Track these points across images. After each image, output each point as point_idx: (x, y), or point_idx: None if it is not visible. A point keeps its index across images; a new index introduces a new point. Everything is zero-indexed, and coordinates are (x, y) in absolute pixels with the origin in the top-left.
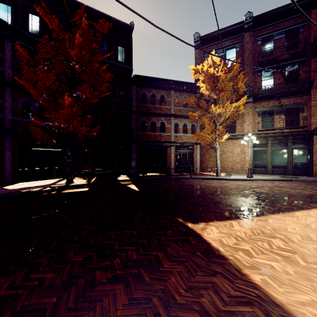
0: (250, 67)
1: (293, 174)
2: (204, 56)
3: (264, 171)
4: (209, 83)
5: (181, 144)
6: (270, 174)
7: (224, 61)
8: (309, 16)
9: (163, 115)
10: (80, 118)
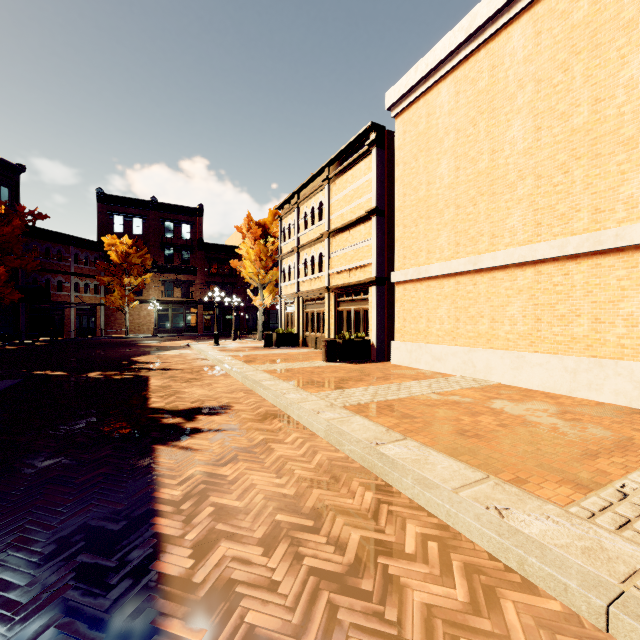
0: (155, 242)
1: (187, 332)
2: (109, 214)
3: (167, 331)
4: (121, 256)
5: (83, 305)
6: (171, 333)
7: (131, 227)
8: (196, 219)
9: (61, 272)
10: (4, 284)
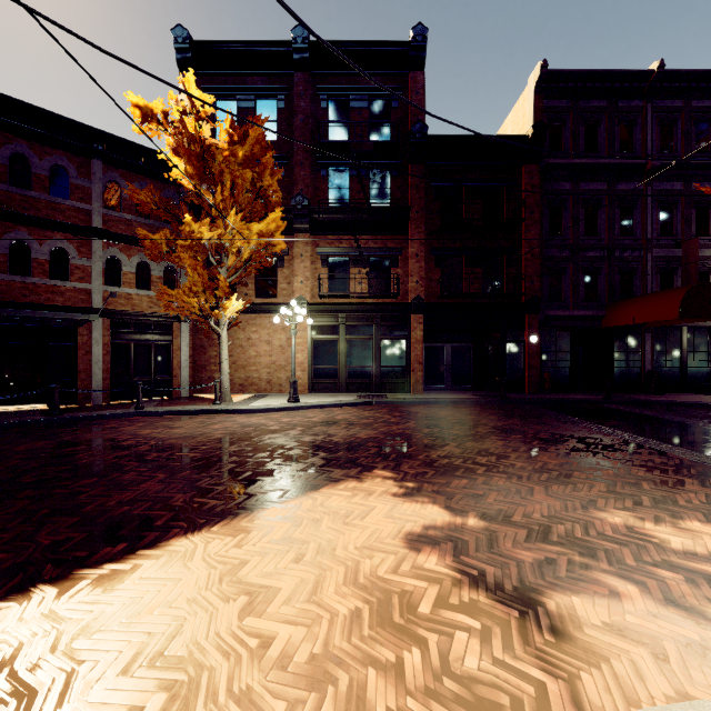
0: (306, 153)
1: (381, 390)
2: None
3: (333, 386)
4: (191, 159)
5: (131, 318)
6: (343, 390)
7: None
8: (406, 81)
9: (63, 226)
10: None
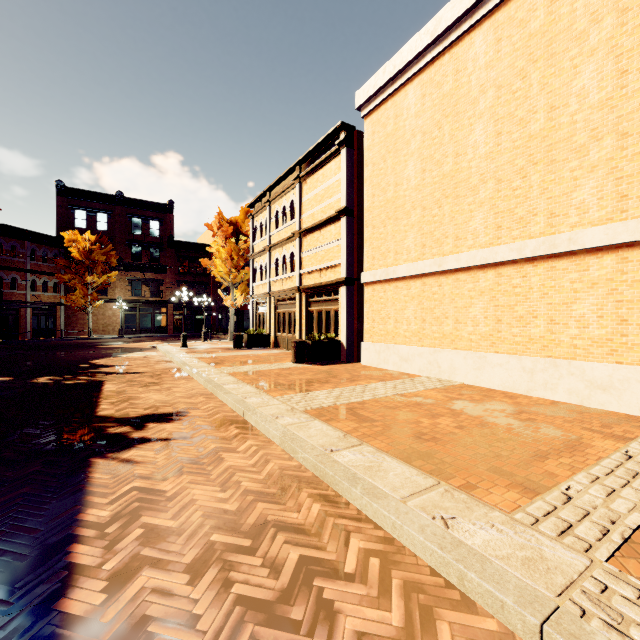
0: (122, 239)
1: (156, 333)
2: (70, 208)
3: (134, 332)
4: (84, 253)
5: (40, 304)
6: (139, 334)
7: (95, 223)
8: (166, 216)
9: (16, 269)
10: None
